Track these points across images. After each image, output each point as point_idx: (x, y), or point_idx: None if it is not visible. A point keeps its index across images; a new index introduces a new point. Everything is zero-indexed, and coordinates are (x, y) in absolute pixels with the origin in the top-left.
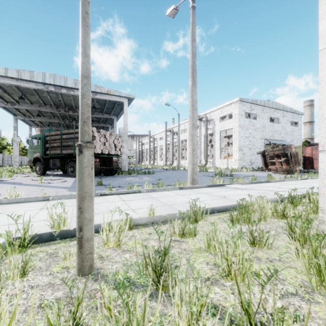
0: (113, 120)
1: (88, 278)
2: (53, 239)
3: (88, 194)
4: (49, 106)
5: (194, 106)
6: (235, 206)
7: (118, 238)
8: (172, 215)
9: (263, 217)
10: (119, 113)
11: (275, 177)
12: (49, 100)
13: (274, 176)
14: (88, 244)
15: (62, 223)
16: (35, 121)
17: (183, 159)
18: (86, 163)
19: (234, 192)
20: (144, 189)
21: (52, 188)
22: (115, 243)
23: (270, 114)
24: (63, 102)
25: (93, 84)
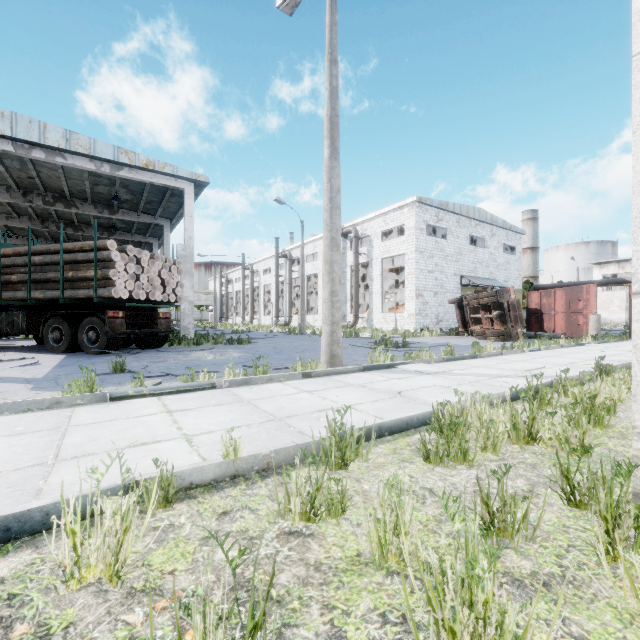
0: (163, 228)
1: None
2: None
3: None
4: (3, 190)
5: (334, 201)
6: (425, 416)
7: (116, 553)
8: (285, 452)
9: (491, 444)
10: (176, 215)
11: (486, 347)
12: (2, 174)
13: (485, 346)
14: None
15: None
16: None
17: (311, 312)
18: None
19: (416, 381)
20: (223, 380)
21: None
22: (106, 568)
23: (470, 230)
24: (40, 182)
25: (112, 146)
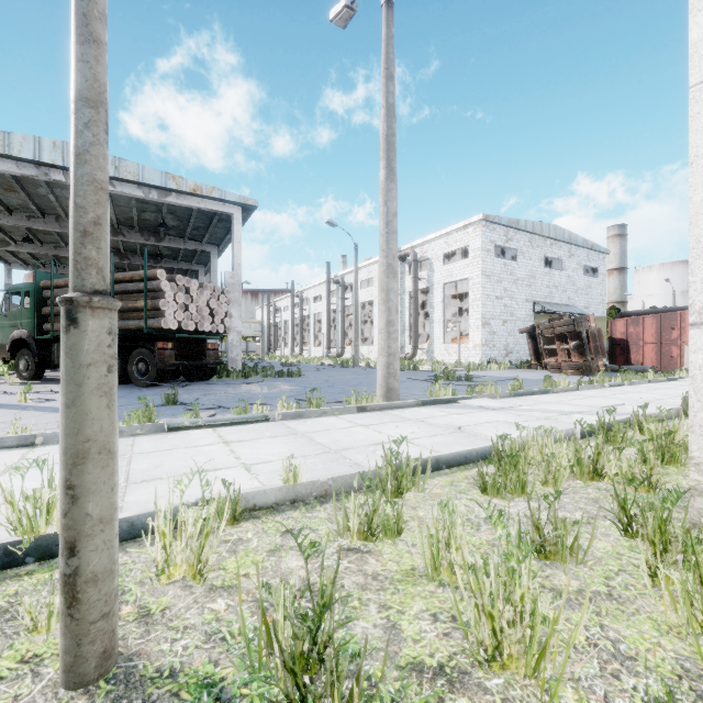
0: (210, 255)
1: (96, 693)
2: (16, 563)
3: (96, 446)
4: (53, 219)
5: (391, 225)
6: (485, 450)
7: (199, 555)
8: (342, 480)
9: (552, 478)
10: (224, 240)
11: (560, 381)
12: (52, 203)
13: (558, 380)
14: (96, 591)
15: (43, 518)
16: (21, 255)
17: (366, 343)
18: (91, 353)
19: (479, 416)
20: (277, 412)
21: (52, 412)
22: (189, 568)
23: (544, 250)
24: None
25: (160, 171)
